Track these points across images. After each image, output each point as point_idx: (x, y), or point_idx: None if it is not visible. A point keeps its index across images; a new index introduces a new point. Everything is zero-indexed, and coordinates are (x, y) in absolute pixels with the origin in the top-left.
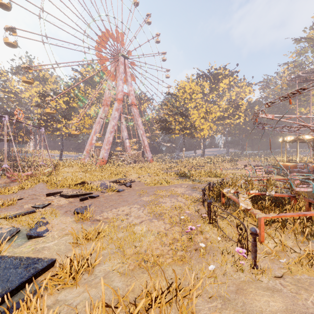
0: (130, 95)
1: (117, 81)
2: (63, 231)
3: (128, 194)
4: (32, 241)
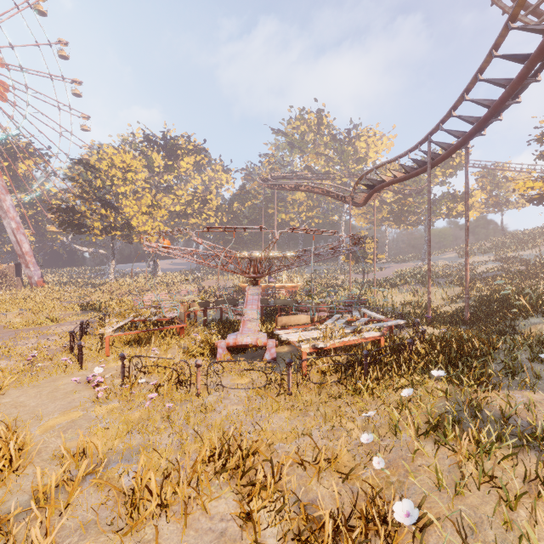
0: None
1: None
2: None
3: None
4: None
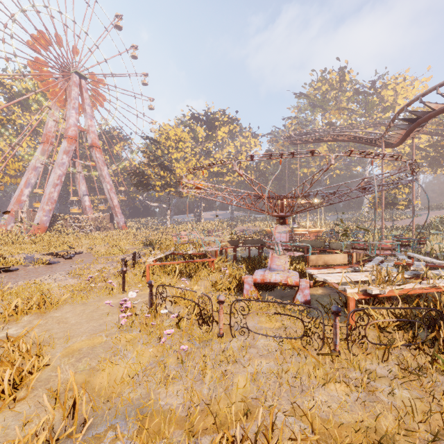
0: (90, 133)
1: (67, 109)
2: None
3: (62, 265)
4: None
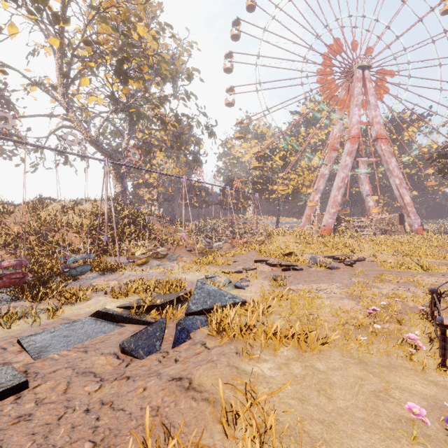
0: (374, 125)
1: (350, 110)
2: (258, 289)
3: (340, 273)
4: (237, 290)
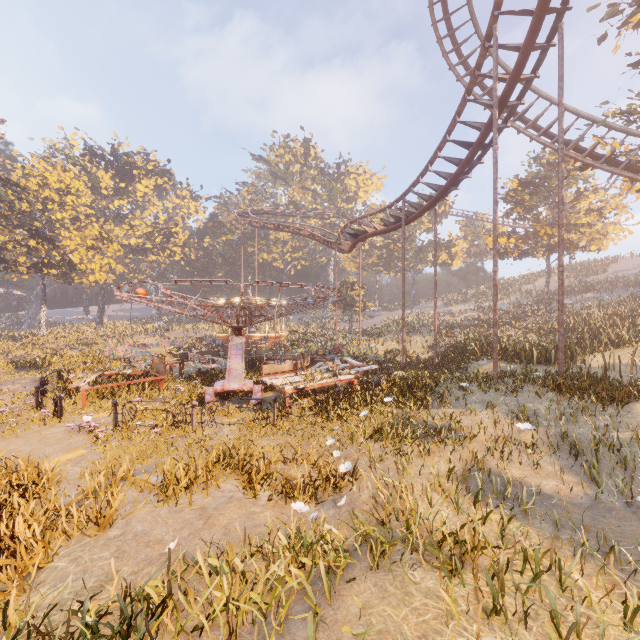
0: None
1: None
2: None
3: None
4: None
